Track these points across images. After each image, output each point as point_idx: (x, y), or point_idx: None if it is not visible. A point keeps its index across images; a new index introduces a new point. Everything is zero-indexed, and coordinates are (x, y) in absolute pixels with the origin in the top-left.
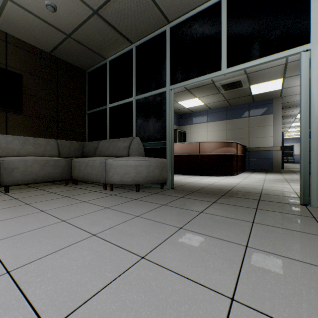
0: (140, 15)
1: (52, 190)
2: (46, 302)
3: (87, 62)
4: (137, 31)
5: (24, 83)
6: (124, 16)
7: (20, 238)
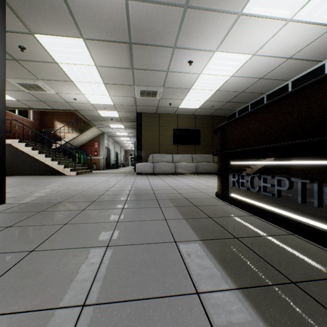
0: (248, 96)
1: (211, 176)
2: (215, 182)
3: (226, 113)
4: (249, 100)
5: (200, 132)
6: (240, 99)
7: (208, 180)
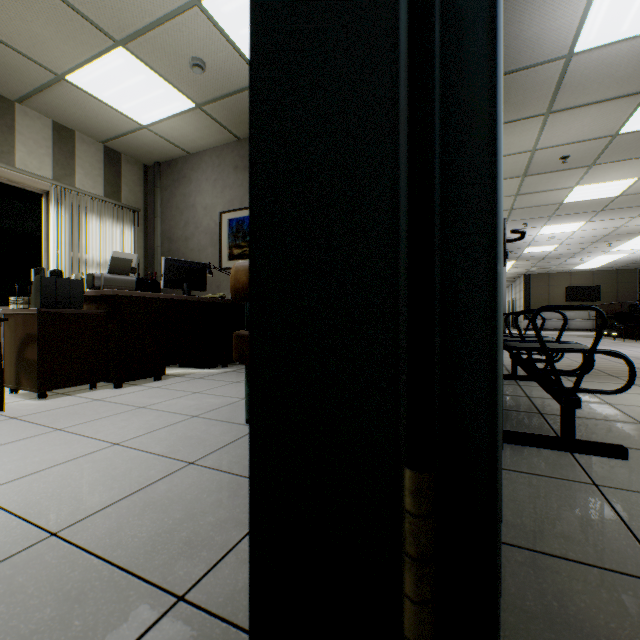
0: None
1: None
2: None
3: (635, 267)
4: None
5: (600, 288)
6: None
7: None
